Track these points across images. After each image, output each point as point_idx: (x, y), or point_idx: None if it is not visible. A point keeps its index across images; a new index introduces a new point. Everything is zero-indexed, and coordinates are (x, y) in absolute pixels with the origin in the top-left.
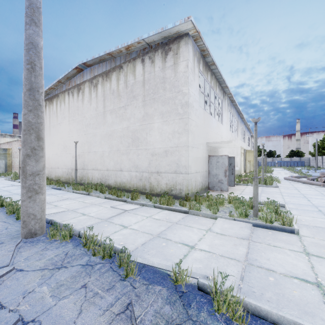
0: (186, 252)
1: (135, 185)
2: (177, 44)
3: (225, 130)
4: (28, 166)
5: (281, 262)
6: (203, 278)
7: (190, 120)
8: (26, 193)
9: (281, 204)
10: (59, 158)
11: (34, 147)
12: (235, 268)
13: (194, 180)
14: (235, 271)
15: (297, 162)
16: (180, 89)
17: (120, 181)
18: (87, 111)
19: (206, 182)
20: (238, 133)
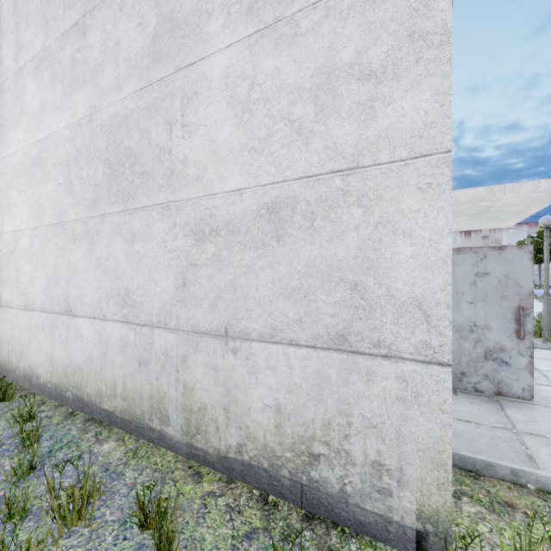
0: None
1: (119, 388)
2: None
3: None
4: None
5: None
6: None
7: None
8: None
9: None
10: None
11: None
12: None
13: None
14: None
15: None
16: None
17: (64, 357)
18: None
19: None
20: None
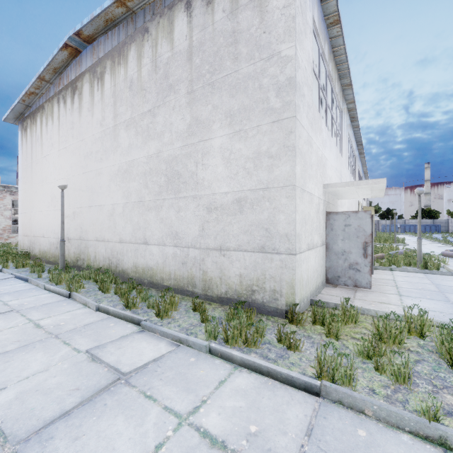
0: None
1: (172, 275)
2: None
3: (344, 167)
4: None
5: None
6: None
7: (299, 124)
8: None
9: None
10: (45, 219)
11: None
12: None
13: (305, 268)
14: None
15: (430, 226)
16: (273, 50)
17: (143, 264)
18: (86, 129)
19: (322, 268)
20: (356, 178)
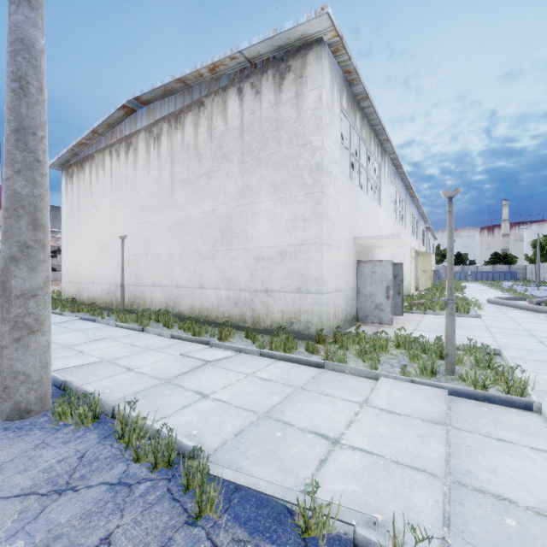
0: (323, 454)
1: (226, 314)
2: (302, 59)
3: (385, 216)
4: (14, 280)
5: (521, 478)
6: (365, 525)
7: (326, 196)
8: (10, 333)
9: (493, 349)
10: (95, 266)
11: (27, 243)
12: (428, 493)
13: (332, 305)
14: (430, 501)
15: (504, 272)
16: (306, 140)
17: (199, 305)
18: (142, 183)
19: (353, 308)
20: (407, 223)
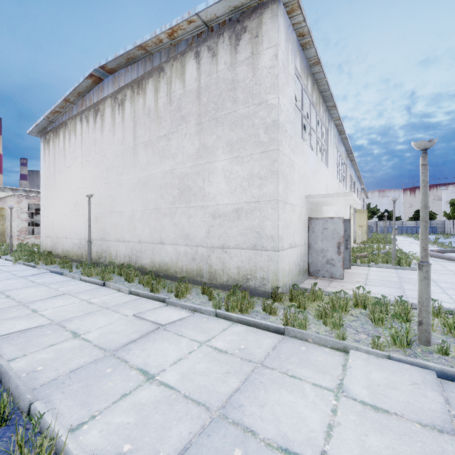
0: None
1: (184, 268)
2: (257, 19)
3: (331, 177)
4: None
5: None
6: None
7: (281, 153)
8: None
9: None
10: (68, 222)
11: None
12: None
13: (287, 261)
14: None
15: None
16: (262, 98)
17: (159, 260)
18: (108, 146)
19: (305, 263)
20: (347, 184)
